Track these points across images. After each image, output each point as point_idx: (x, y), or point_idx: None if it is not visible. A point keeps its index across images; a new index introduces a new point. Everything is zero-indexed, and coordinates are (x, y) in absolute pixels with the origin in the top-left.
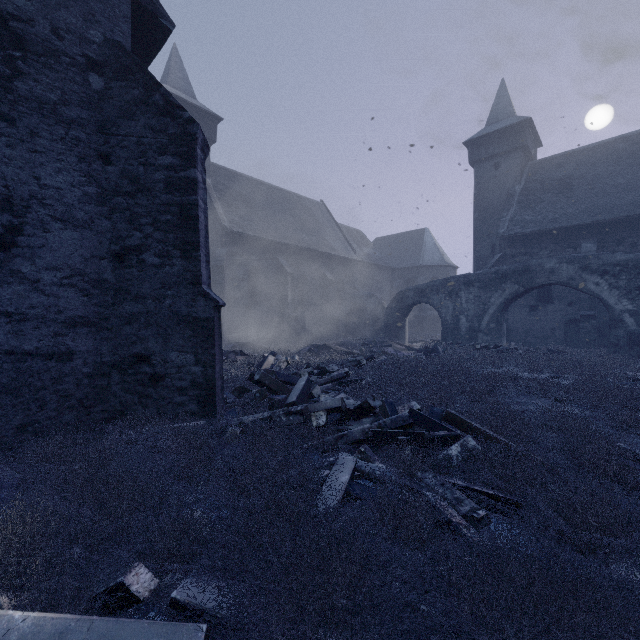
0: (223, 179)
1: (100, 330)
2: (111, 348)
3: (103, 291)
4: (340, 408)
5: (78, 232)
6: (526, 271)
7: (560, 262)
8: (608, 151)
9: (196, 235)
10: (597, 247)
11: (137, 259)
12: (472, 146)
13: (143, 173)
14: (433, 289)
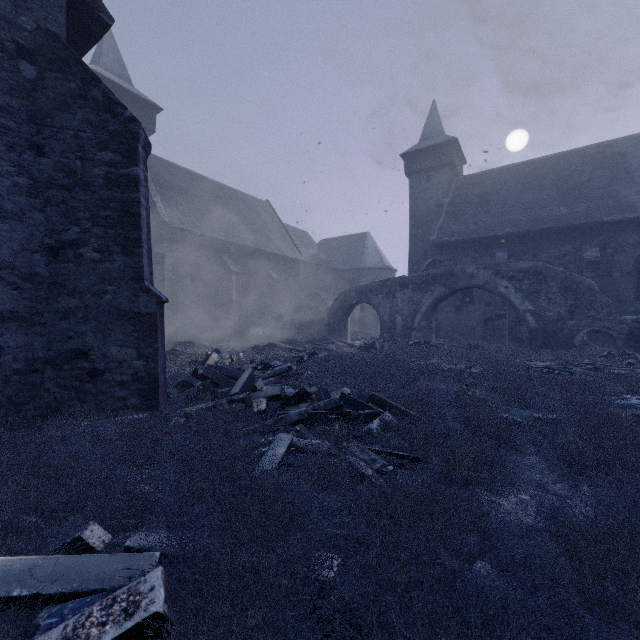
0: (163, 172)
1: (32, 325)
2: (45, 343)
3: (35, 285)
4: (280, 395)
5: (7, 224)
6: (451, 275)
7: (478, 268)
8: (517, 173)
9: (138, 232)
10: (508, 256)
11: (74, 253)
12: (408, 159)
13: (81, 167)
14: (372, 290)
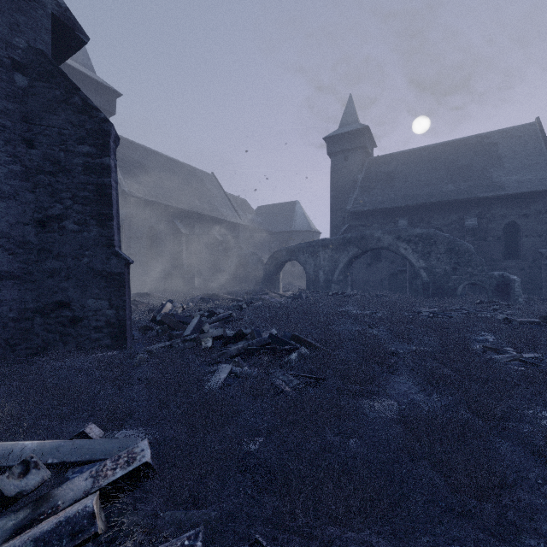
0: (122, 148)
1: (24, 282)
2: (34, 297)
3: (27, 251)
4: (222, 336)
5: (4, 202)
6: (363, 238)
7: (384, 233)
8: (416, 156)
9: (110, 208)
10: (408, 223)
11: (58, 226)
12: (329, 141)
13: (64, 157)
14: (300, 250)
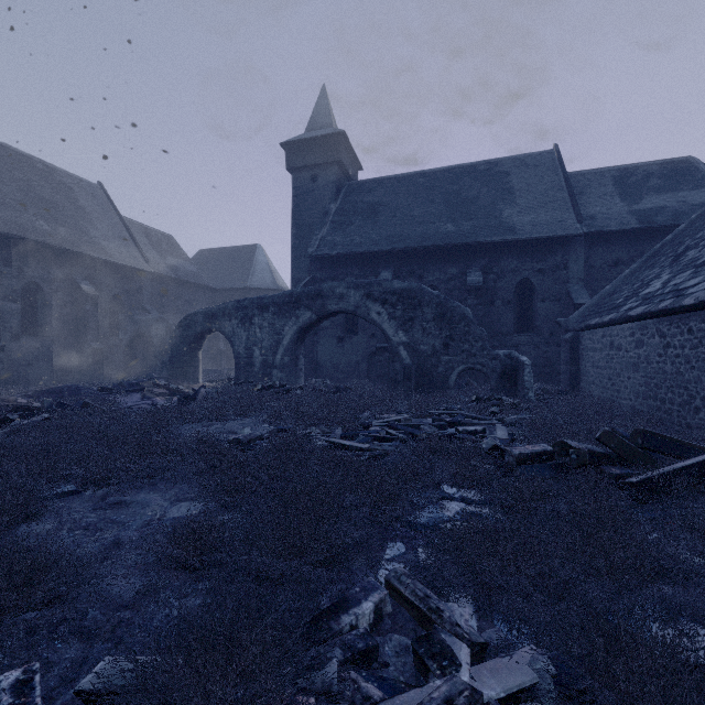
0: None
1: None
2: None
3: None
4: None
5: None
6: (318, 295)
7: (348, 287)
8: (410, 183)
9: None
10: (394, 277)
11: None
12: (290, 150)
13: None
14: (225, 313)
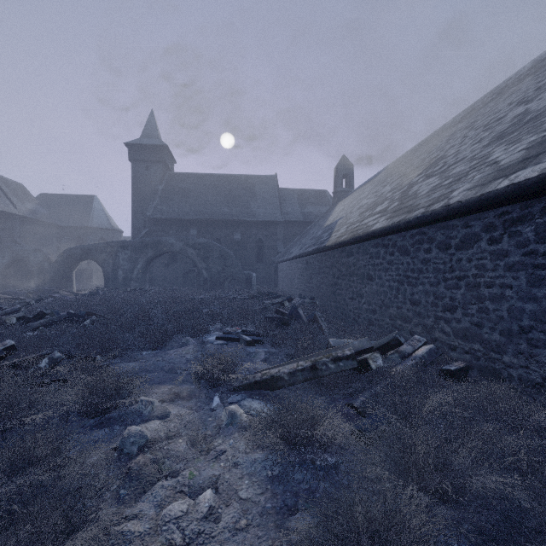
0: None
1: None
2: None
3: None
4: (24, 316)
5: None
6: (159, 243)
7: (176, 240)
8: (206, 180)
9: None
10: (198, 233)
11: None
12: (131, 148)
13: None
14: (98, 249)
